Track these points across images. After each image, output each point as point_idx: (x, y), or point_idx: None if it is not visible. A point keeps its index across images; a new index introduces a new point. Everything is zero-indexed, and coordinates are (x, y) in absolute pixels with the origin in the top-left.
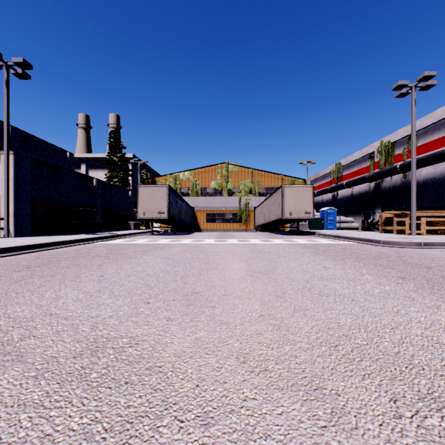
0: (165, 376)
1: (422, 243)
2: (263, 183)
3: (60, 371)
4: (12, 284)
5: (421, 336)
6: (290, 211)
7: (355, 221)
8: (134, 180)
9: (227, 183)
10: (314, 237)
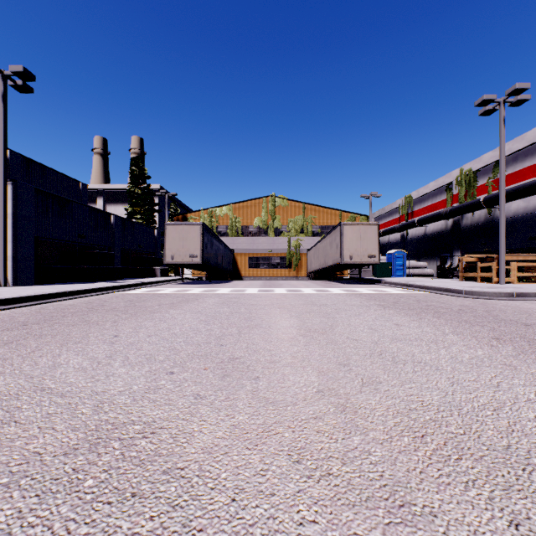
0: (189, 484)
1: (514, 293)
2: (318, 221)
3: (43, 476)
4: (0, 346)
5: (535, 422)
6: (351, 254)
7: (429, 266)
8: (161, 217)
9: (274, 221)
10: (380, 286)
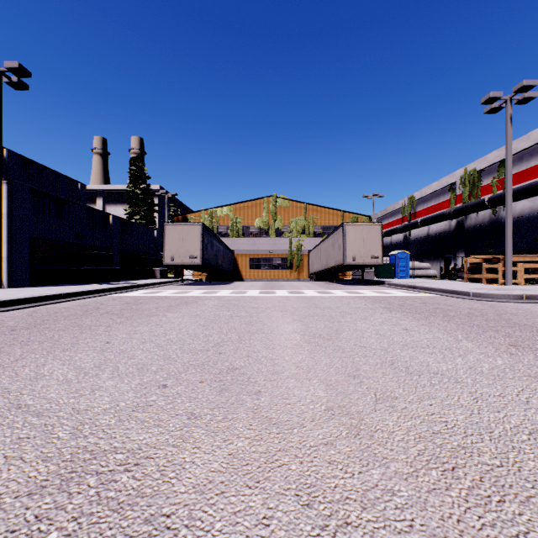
0: None
1: (523, 295)
2: (319, 221)
3: None
4: None
5: None
6: (354, 255)
7: (432, 267)
8: (161, 217)
9: (275, 221)
10: (384, 287)
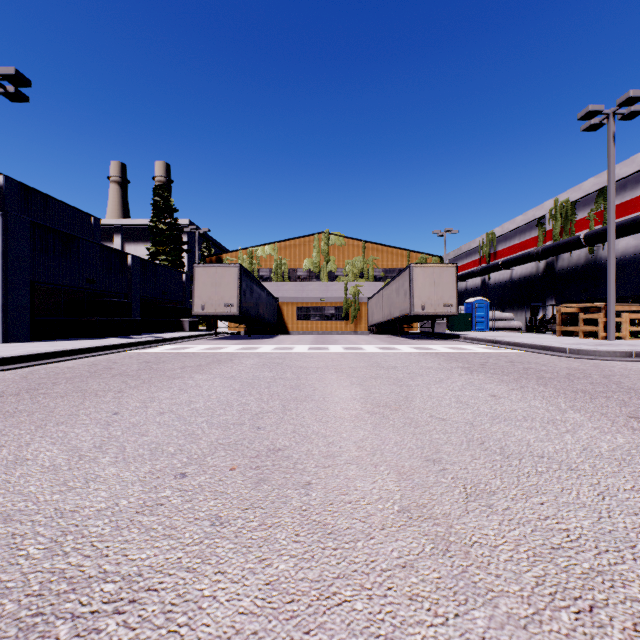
0: None
1: (632, 352)
2: (381, 263)
3: None
4: None
5: None
6: (423, 304)
7: (516, 318)
8: (191, 258)
9: (327, 263)
10: (459, 342)
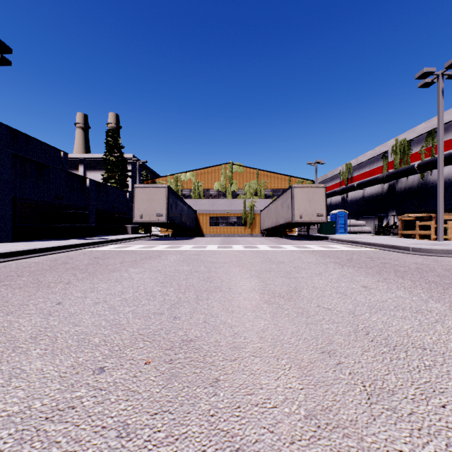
0: None
1: None
2: (270, 185)
3: None
4: None
5: None
6: (301, 214)
7: (367, 225)
8: (134, 182)
9: (231, 185)
10: (328, 242)
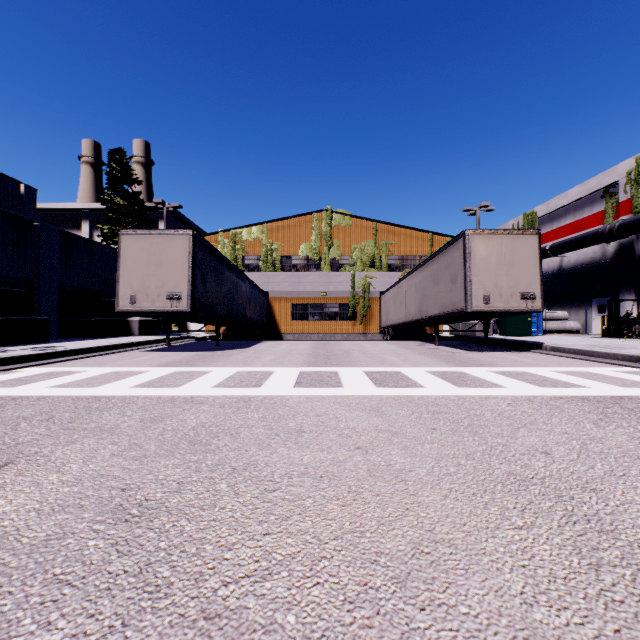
0: None
1: None
2: (397, 248)
3: None
4: None
5: None
6: (487, 293)
7: (569, 318)
8: None
9: (330, 248)
10: (557, 358)
